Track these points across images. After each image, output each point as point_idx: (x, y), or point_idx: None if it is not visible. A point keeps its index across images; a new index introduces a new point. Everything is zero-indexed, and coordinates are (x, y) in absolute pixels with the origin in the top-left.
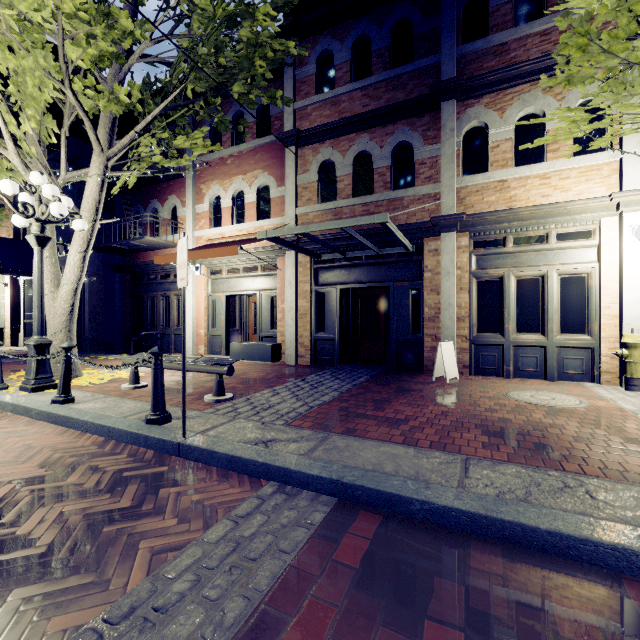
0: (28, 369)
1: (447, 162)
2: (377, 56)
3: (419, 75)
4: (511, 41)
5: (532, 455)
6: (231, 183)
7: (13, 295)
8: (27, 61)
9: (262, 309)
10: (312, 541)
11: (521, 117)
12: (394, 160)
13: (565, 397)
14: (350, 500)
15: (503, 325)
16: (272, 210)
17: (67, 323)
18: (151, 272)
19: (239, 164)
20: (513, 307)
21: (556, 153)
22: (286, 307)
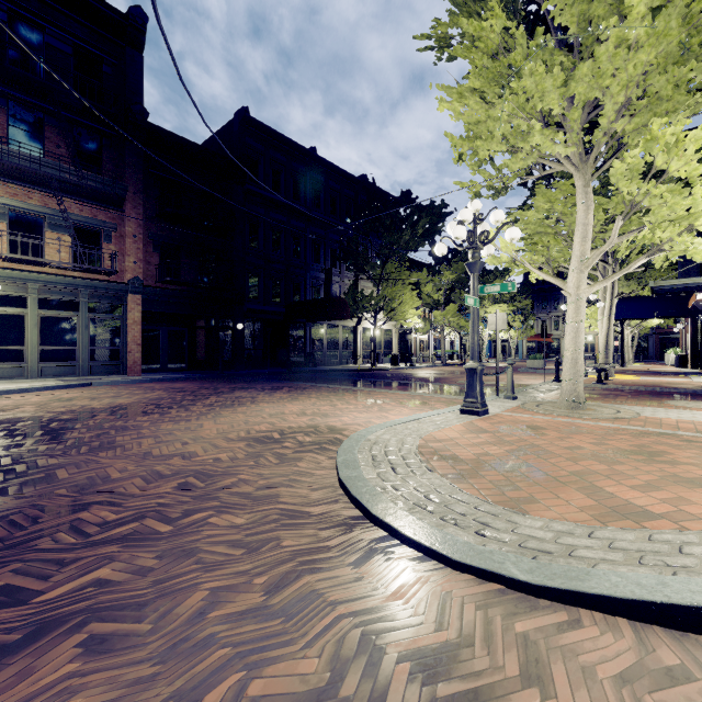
0: None
1: None
2: None
3: None
4: None
5: None
6: None
7: (691, 331)
8: None
9: None
10: None
11: None
12: None
13: None
14: None
15: None
16: None
17: (604, 350)
18: None
19: None
20: None
21: None
22: None
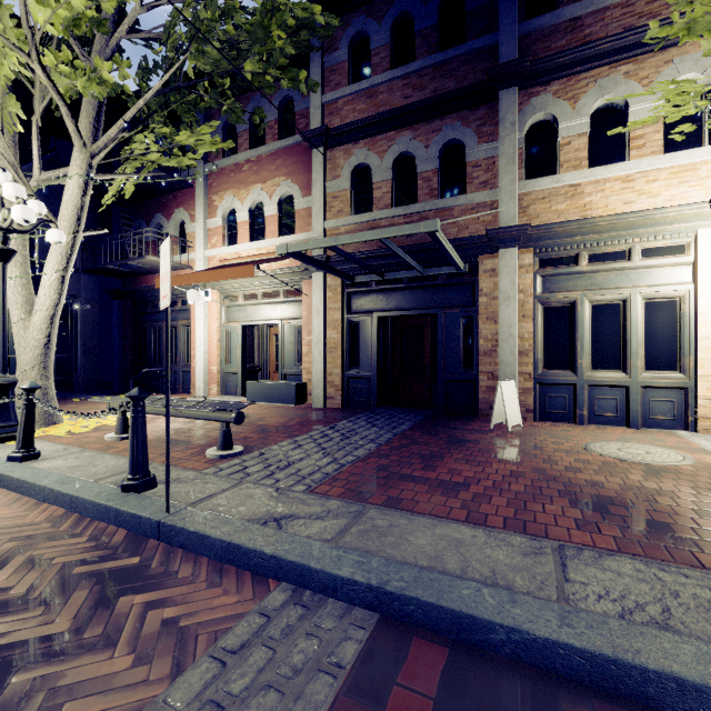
0: None
1: (507, 163)
2: (422, 37)
3: (472, 59)
4: (585, 15)
5: (647, 539)
6: (248, 193)
7: None
8: None
9: (285, 342)
10: (340, 704)
11: (597, 108)
12: (442, 162)
13: (661, 451)
14: (397, 618)
15: (575, 360)
16: (296, 224)
17: (42, 358)
18: (155, 299)
19: (257, 170)
20: (587, 338)
21: (641, 150)
22: (313, 339)
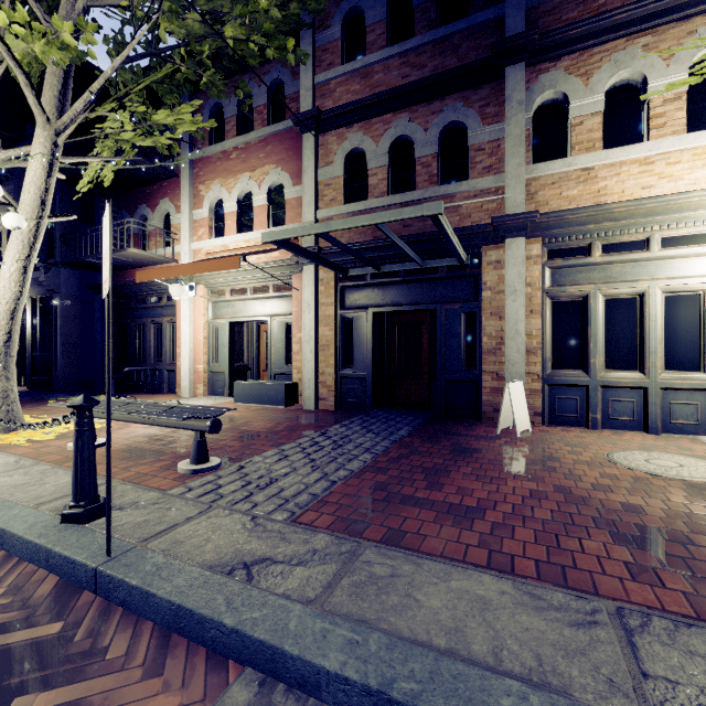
0: None
1: (513, 145)
2: (420, 12)
3: (475, 34)
4: None
5: None
6: (236, 182)
7: None
8: None
9: (274, 339)
10: None
11: (612, 85)
12: (442, 147)
13: (695, 462)
14: None
15: (587, 359)
16: (287, 215)
17: (1, 357)
18: (139, 294)
19: (246, 158)
20: (601, 336)
21: (662, 130)
22: (304, 336)
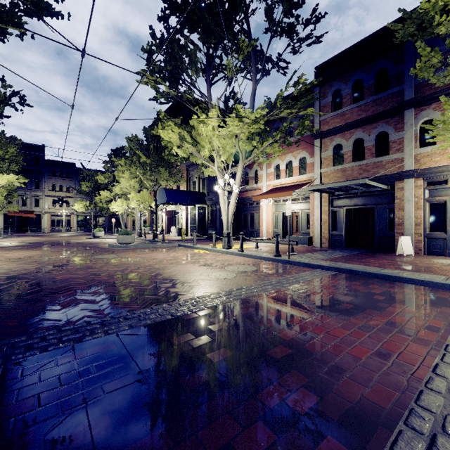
0: (224, 241)
1: (408, 142)
2: (366, 89)
3: (391, 96)
4: None
5: (413, 271)
6: (285, 157)
7: (186, 214)
8: (228, 141)
9: (301, 219)
10: (331, 275)
11: None
12: (377, 141)
13: None
14: (342, 272)
15: (446, 228)
16: (307, 170)
17: (230, 226)
18: (244, 202)
19: (289, 148)
20: None
21: None
22: (315, 218)
